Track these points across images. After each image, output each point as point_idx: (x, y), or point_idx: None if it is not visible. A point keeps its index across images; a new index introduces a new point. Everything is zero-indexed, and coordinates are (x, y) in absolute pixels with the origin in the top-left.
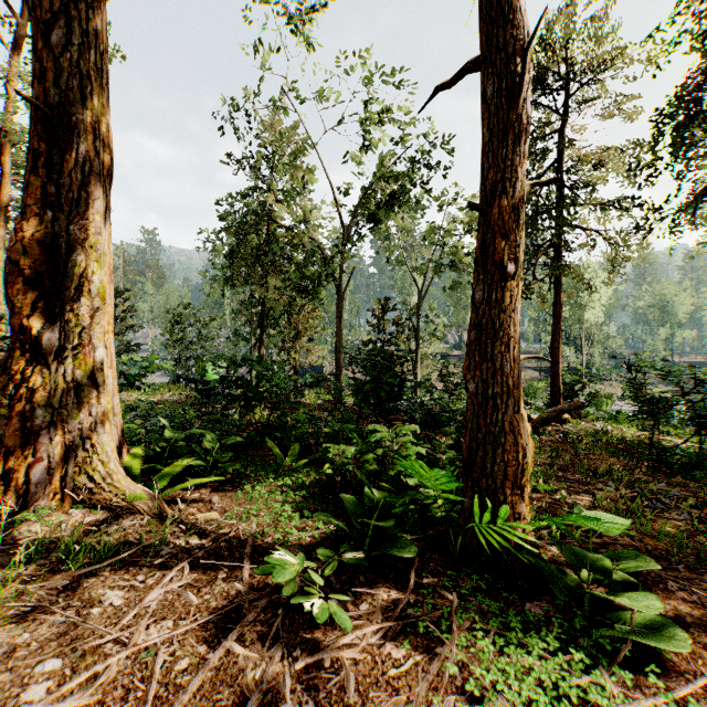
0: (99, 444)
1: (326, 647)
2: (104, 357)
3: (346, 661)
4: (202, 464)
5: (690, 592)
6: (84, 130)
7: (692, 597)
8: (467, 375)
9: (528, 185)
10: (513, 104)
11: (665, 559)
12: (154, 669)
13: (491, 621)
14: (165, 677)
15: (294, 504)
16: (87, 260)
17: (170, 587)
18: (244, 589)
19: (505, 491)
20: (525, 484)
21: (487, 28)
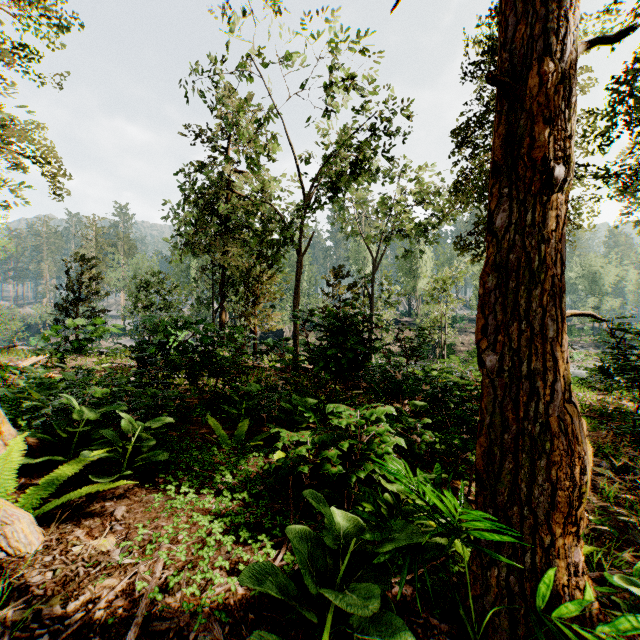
0: None
1: None
2: None
3: None
4: (114, 456)
5: None
6: None
7: None
8: (482, 341)
9: (582, 43)
10: None
11: None
12: None
13: None
14: None
15: (227, 518)
16: None
17: None
18: None
19: (552, 528)
20: (581, 515)
21: None
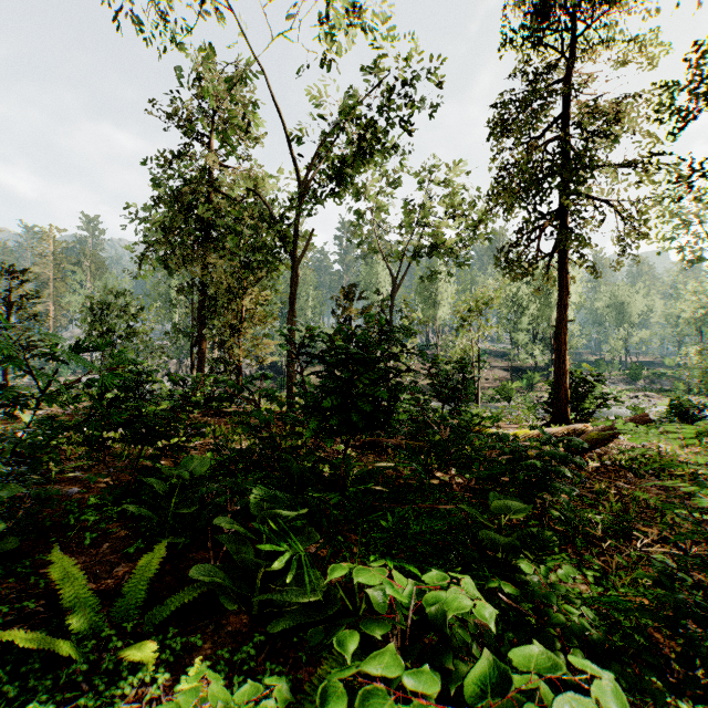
0: None
1: None
2: None
3: None
4: None
5: None
6: None
7: None
8: None
9: None
10: None
11: None
12: None
13: None
14: None
15: None
16: None
17: None
18: None
19: None
20: None
21: None
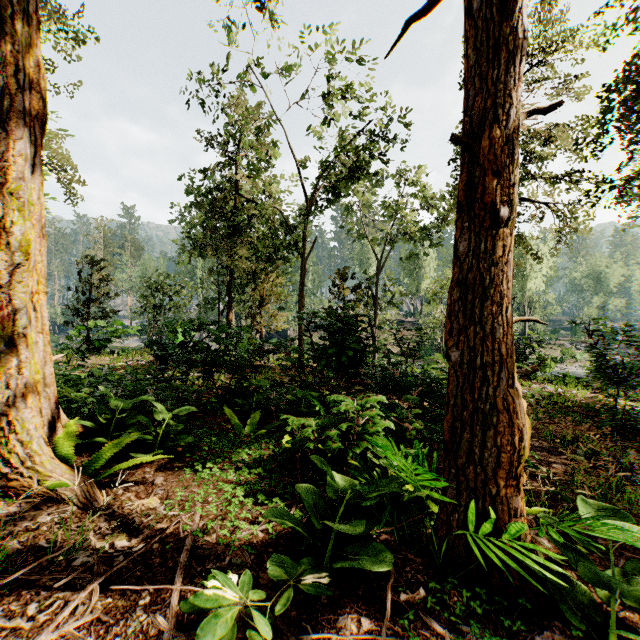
0: (20, 421)
1: None
2: (32, 320)
3: None
4: (149, 438)
5: None
6: (4, 59)
7: None
8: (449, 340)
9: (523, 112)
10: (506, 13)
11: None
12: None
13: None
14: None
15: (247, 486)
16: (6, 208)
17: (65, 628)
18: (168, 626)
19: (498, 481)
20: (521, 473)
21: None
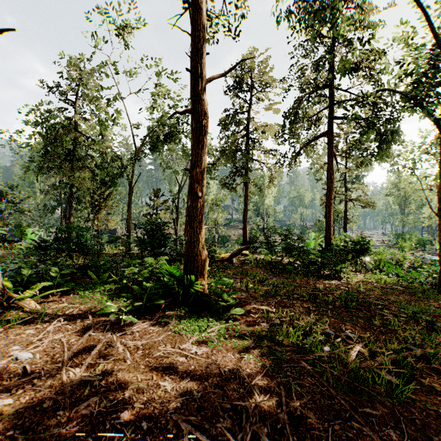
0: None
1: (128, 330)
2: None
3: (135, 331)
4: (52, 284)
5: (257, 305)
6: None
7: (257, 305)
8: (185, 234)
9: (206, 164)
10: (200, 134)
11: (256, 298)
12: (62, 341)
13: (187, 317)
14: (67, 343)
15: (108, 296)
16: None
17: (57, 325)
18: (91, 322)
19: (197, 276)
20: (205, 274)
21: (192, 101)
